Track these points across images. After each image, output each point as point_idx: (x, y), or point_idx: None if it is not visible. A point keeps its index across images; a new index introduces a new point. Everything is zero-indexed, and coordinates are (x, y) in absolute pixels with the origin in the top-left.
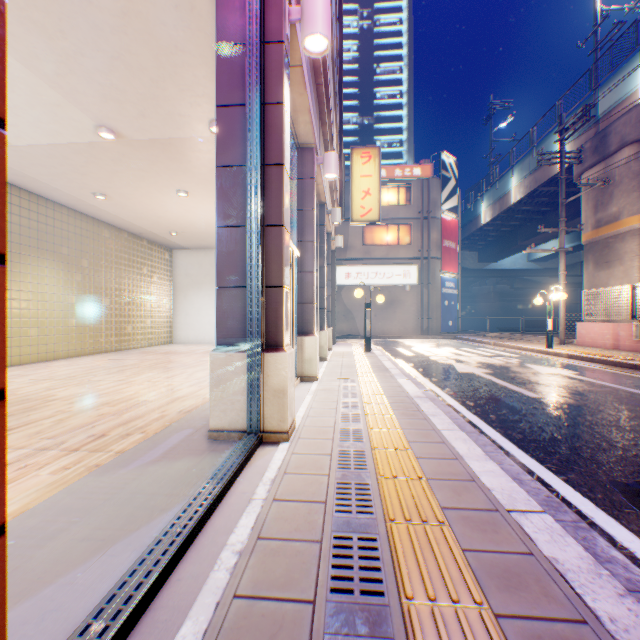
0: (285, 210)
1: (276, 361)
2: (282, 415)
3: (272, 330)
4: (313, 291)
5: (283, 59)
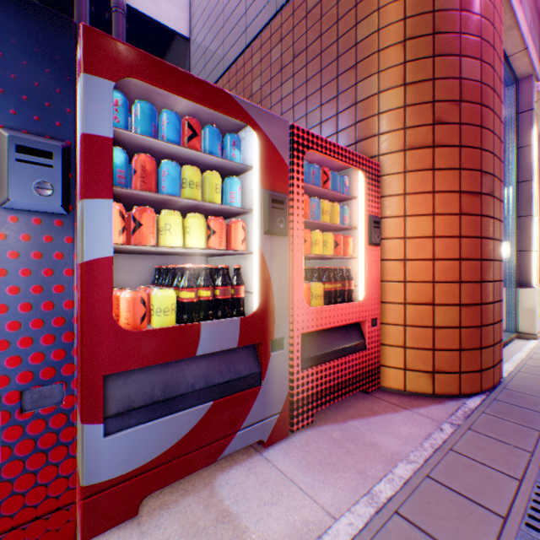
0: (532, 205)
1: (526, 293)
2: (531, 324)
3: (522, 275)
4: None
5: (531, 119)
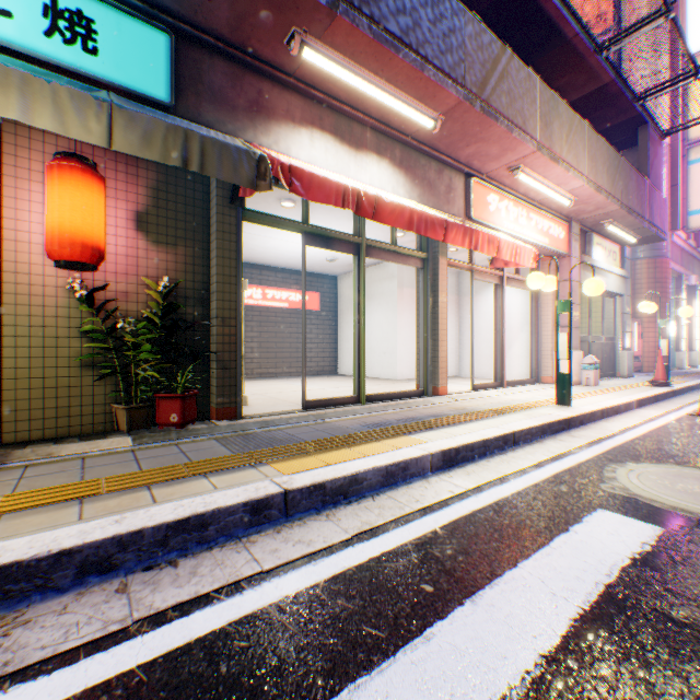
0: (681, 322)
1: (679, 353)
2: (681, 365)
3: (678, 347)
4: (694, 335)
5: (681, 291)
